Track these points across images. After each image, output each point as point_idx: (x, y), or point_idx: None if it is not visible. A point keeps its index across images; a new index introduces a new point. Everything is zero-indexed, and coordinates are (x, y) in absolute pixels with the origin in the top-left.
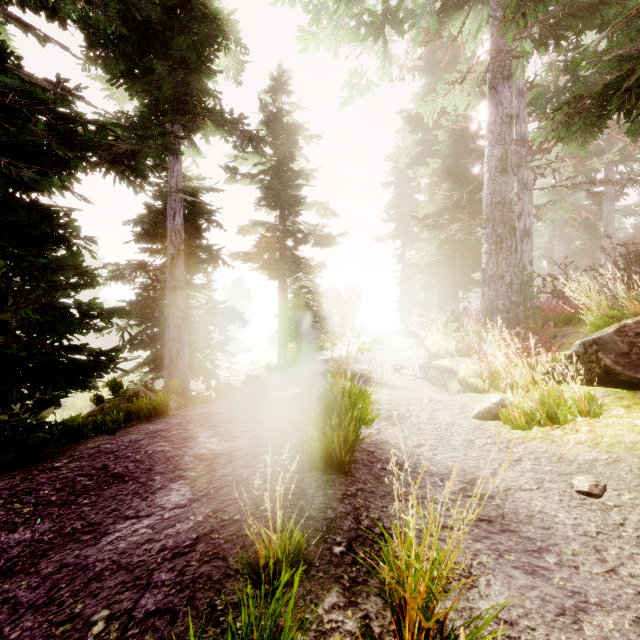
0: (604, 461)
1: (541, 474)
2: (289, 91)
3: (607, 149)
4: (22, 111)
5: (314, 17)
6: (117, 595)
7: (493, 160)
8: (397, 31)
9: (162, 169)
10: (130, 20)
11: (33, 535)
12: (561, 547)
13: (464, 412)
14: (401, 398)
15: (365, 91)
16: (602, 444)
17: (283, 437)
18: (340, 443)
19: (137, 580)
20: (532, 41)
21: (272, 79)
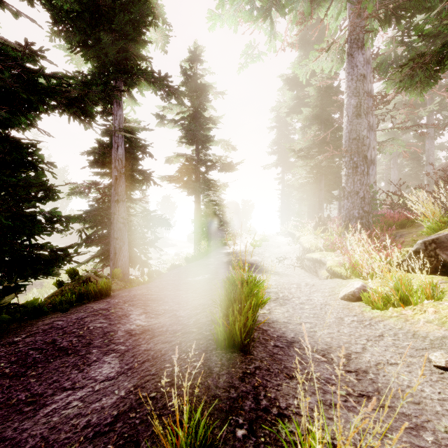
0: None
1: (401, 349)
2: (202, 60)
3: (428, 102)
4: None
5: (220, 2)
6: None
7: (350, 107)
8: (280, 13)
9: (109, 114)
10: (84, 3)
11: None
12: (434, 423)
13: (333, 294)
14: (285, 283)
15: (256, 59)
16: (447, 323)
17: (195, 316)
18: (240, 327)
19: None
20: (379, 21)
21: (190, 52)
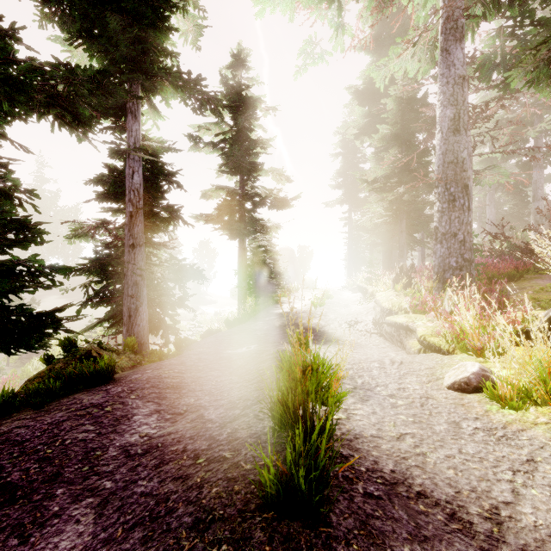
0: None
1: None
2: (248, 67)
3: (536, 121)
4: None
5: None
6: None
7: (445, 120)
8: None
9: (122, 130)
10: None
11: None
12: None
13: (434, 379)
14: (361, 360)
15: (319, 60)
16: None
17: (231, 423)
18: (307, 469)
19: None
20: (483, 5)
21: (232, 55)
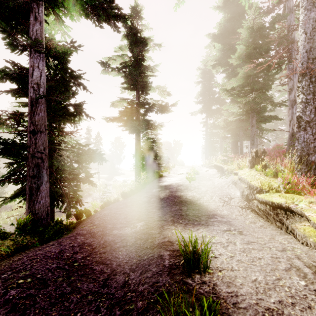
0: None
1: None
2: (141, 17)
3: None
4: None
5: None
6: None
7: (310, 22)
8: None
9: (29, 33)
10: None
11: None
12: None
13: None
14: (273, 268)
15: None
16: None
17: None
18: None
19: None
20: None
21: (130, 8)
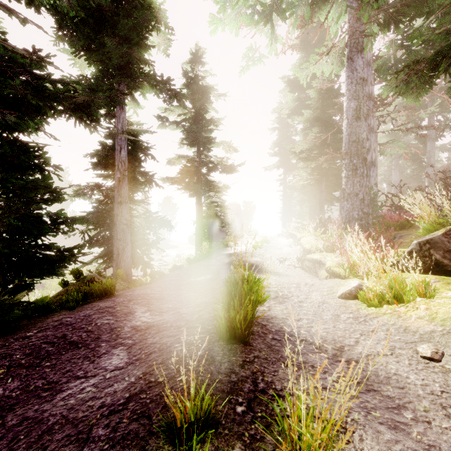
0: (440, 332)
1: (392, 342)
2: (203, 62)
3: (430, 104)
4: (7, 72)
5: (221, 7)
6: (62, 448)
7: (350, 110)
8: (281, 17)
9: (112, 117)
10: (88, 9)
11: (4, 392)
12: (415, 404)
13: (331, 293)
14: (284, 282)
15: (258, 61)
16: (437, 319)
17: (198, 313)
18: (241, 320)
19: (79, 434)
20: (378, 25)
21: (191, 54)
